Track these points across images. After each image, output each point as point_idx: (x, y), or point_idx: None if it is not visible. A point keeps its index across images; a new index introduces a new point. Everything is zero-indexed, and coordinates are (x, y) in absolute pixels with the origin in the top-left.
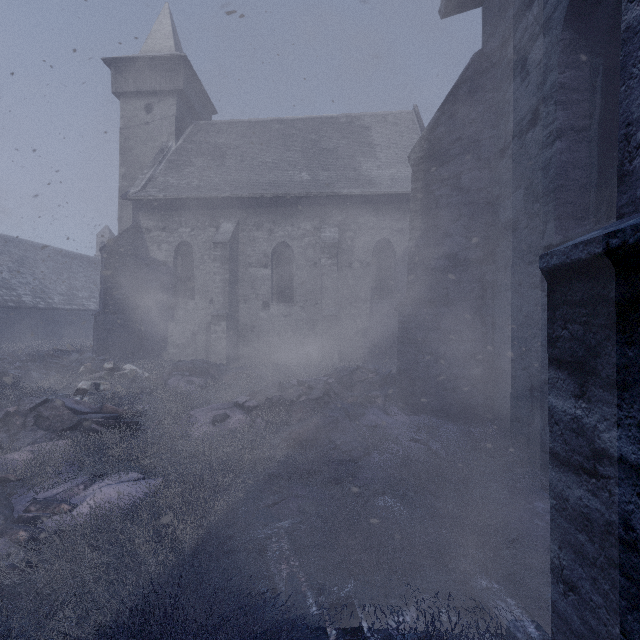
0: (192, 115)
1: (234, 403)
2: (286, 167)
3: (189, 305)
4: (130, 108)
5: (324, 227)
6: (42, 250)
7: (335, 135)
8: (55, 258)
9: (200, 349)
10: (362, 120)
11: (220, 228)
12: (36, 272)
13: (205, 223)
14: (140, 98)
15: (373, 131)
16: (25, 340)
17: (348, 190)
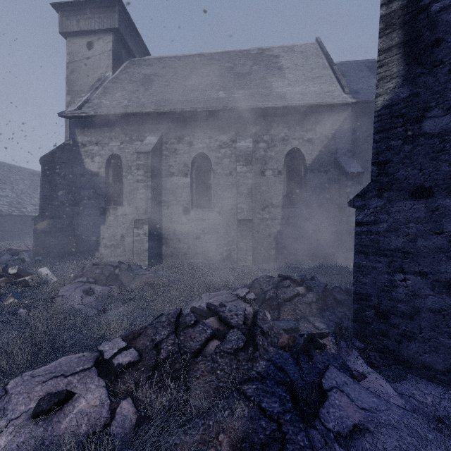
0: (128, 54)
1: (97, 356)
2: (205, 88)
3: (118, 211)
4: (75, 46)
5: (239, 138)
6: (23, 171)
7: (248, 63)
8: (32, 178)
9: (128, 250)
10: (271, 51)
11: (144, 140)
12: (15, 188)
13: (132, 137)
14: (83, 37)
15: (281, 58)
16: (1, 240)
17: (261, 103)
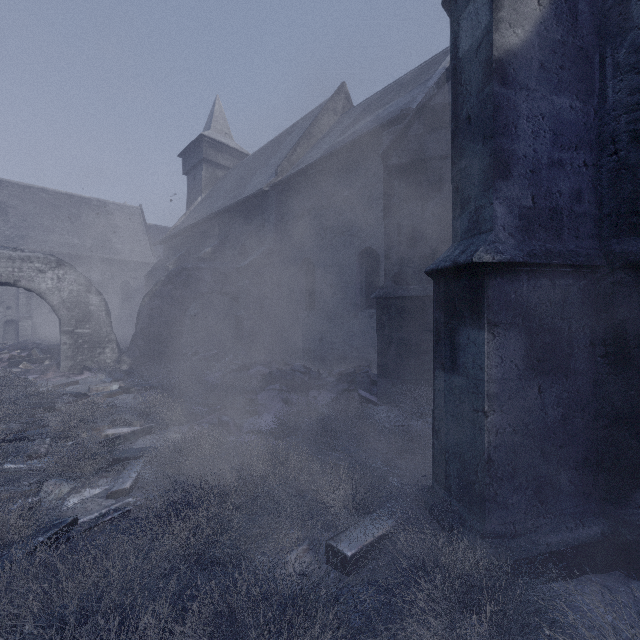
0: None
1: None
2: (62, 232)
3: None
4: None
5: (92, 272)
6: None
7: (92, 214)
8: None
9: None
10: (108, 206)
11: None
12: None
13: None
14: None
15: (116, 217)
16: None
17: (107, 255)
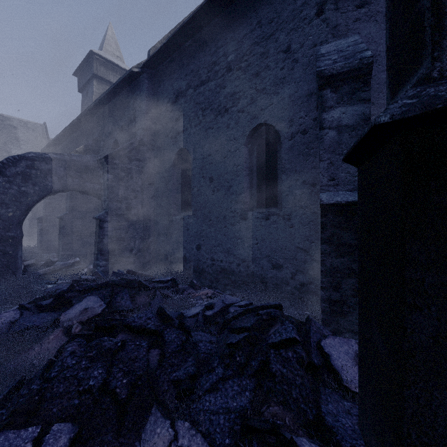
0: None
1: None
2: None
3: None
4: None
5: None
6: None
7: None
8: None
9: None
10: (11, 121)
11: None
12: None
13: None
14: None
15: (19, 131)
16: None
17: None
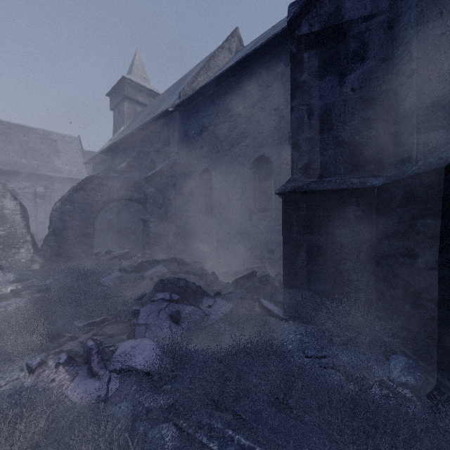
0: None
1: None
2: (12, 154)
3: None
4: None
5: (37, 186)
6: None
7: (38, 141)
8: None
9: None
10: (52, 136)
11: None
12: None
13: None
14: None
15: (59, 144)
16: None
17: (49, 173)
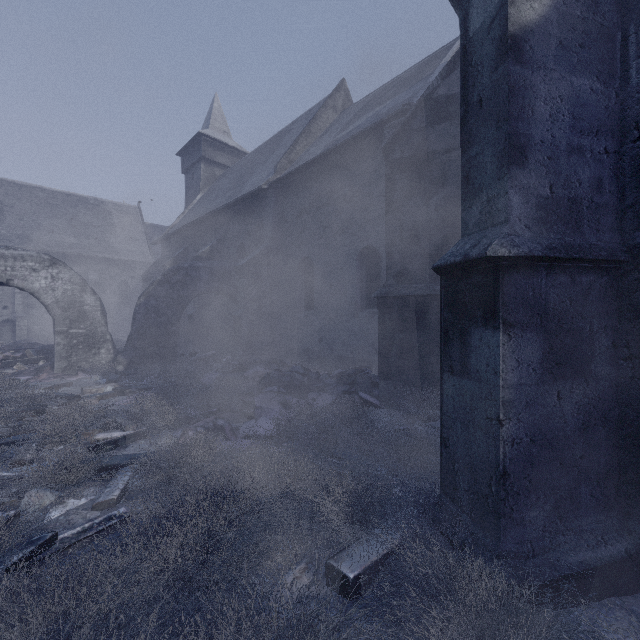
0: None
1: None
2: (59, 231)
3: None
4: None
5: (89, 272)
6: None
7: (89, 213)
8: None
9: None
10: (106, 205)
11: None
12: None
13: None
14: None
15: (114, 216)
16: None
17: (104, 255)
